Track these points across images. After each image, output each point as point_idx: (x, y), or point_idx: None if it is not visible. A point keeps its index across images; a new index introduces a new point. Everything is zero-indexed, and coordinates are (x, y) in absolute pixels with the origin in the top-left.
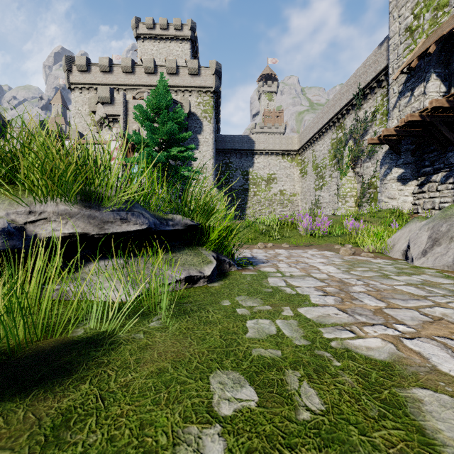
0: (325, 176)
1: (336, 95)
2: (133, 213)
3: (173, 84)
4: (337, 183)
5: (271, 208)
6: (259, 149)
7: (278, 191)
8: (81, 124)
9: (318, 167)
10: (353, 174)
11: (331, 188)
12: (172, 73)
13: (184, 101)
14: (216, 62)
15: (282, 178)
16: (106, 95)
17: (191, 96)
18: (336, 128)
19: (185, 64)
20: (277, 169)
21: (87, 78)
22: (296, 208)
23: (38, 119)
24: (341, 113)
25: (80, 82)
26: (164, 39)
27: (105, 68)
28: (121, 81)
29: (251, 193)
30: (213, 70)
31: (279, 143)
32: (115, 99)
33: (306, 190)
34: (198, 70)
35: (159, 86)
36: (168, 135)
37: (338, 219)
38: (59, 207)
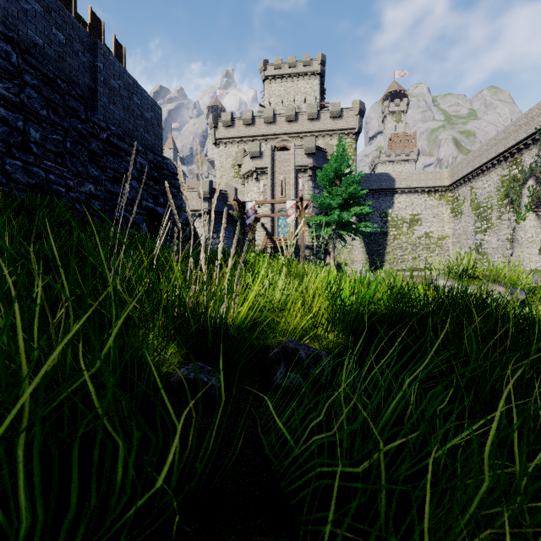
0: (492, 218)
1: (509, 127)
2: (521, 290)
3: (314, 129)
4: (509, 226)
5: (415, 253)
6: (400, 187)
7: (423, 233)
8: (225, 177)
9: (479, 206)
10: (535, 217)
11: (501, 232)
12: (313, 118)
13: (327, 147)
14: (359, 102)
15: (428, 219)
16: (256, 150)
17: (332, 139)
18: (508, 164)
19: (314, 101)
20: (422, 208)
21: (231, 132)
22: (446, 253)
23: (207, 180)
24: (517, 147)
25: (225, 137)
26: (292, 78)
27: (248, 121)
28: (263, 132)
29: (390, 237)
30: (357, 111)
31: (425, 179)
32: (264, 152)
33: (460, 232)
34: (340, 112)
35: (339, 150)
36: (349, 195)
37: (540, 274)
38: (501, 289)
